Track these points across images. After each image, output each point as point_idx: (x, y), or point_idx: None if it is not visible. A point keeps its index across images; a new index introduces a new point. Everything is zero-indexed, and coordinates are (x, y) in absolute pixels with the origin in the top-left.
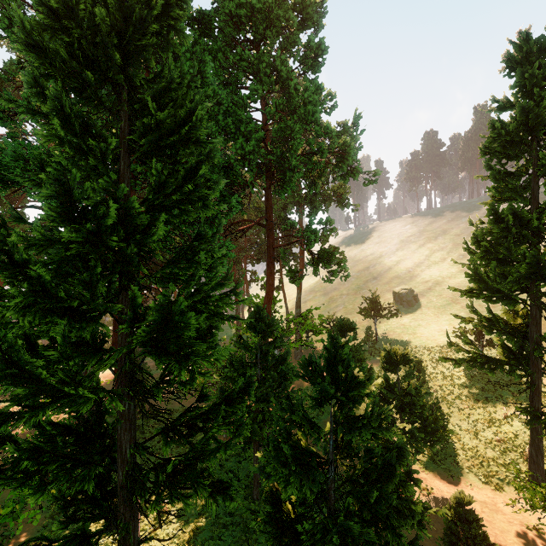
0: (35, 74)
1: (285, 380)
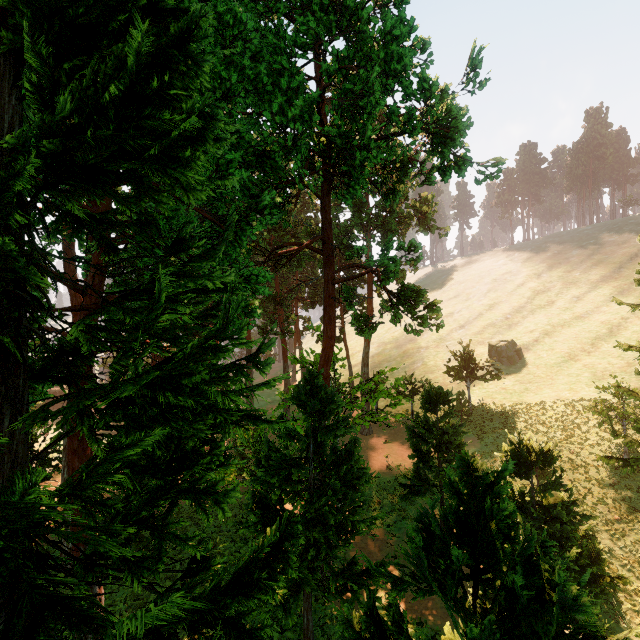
0: None
1: (352, 486)
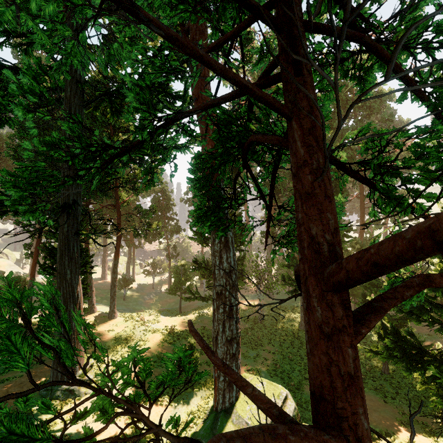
0: None
1: None
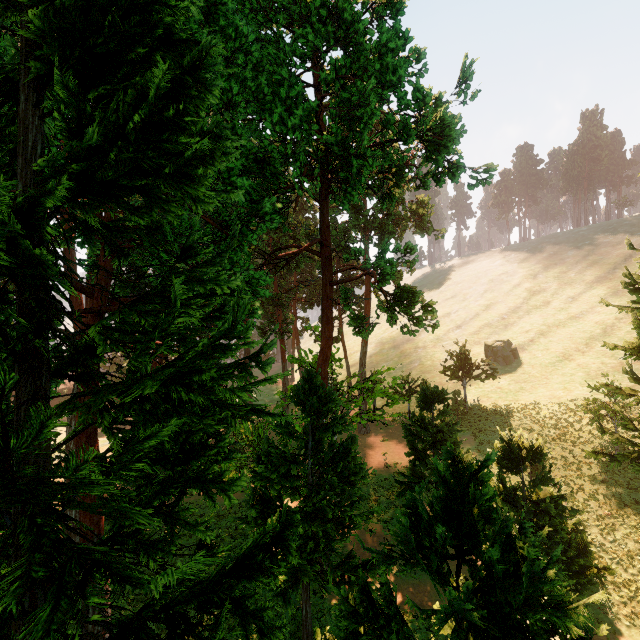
0: None
1: (349, 482)
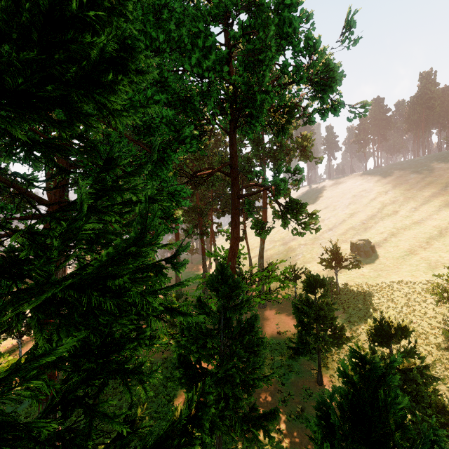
0: None
1: (252, 351)
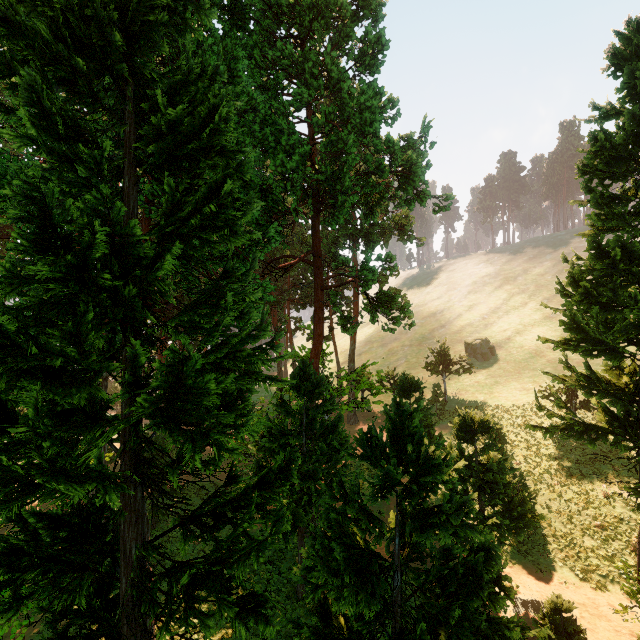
0: (6, 58)
1: (336, 451)
